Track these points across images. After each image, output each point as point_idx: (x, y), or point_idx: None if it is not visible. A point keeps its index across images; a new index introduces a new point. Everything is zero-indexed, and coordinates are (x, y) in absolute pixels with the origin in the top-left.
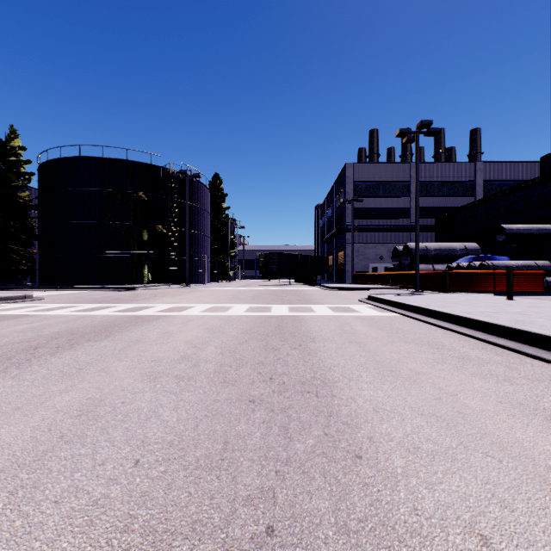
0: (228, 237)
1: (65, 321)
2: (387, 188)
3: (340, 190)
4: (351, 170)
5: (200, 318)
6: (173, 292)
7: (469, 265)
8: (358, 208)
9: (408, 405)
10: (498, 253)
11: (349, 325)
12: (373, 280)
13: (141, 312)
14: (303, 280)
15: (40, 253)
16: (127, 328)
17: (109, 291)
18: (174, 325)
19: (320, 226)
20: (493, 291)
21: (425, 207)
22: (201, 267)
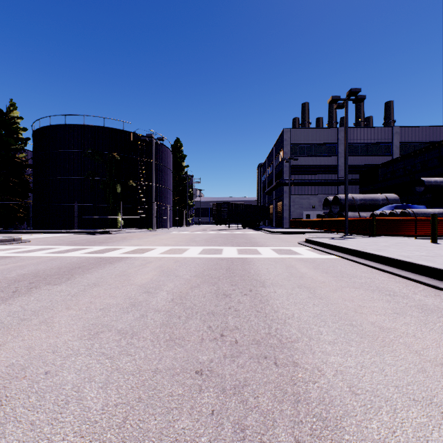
0: (187, 190)
1: (37, 263)
2: (319, 149)
3: (279, 151)
4: (288, 134)
5: (158, 259)
6: (140, 235)
7: (391, 213)
8: (294, 166)
9: (391, 383)
10: (415, 202)
11: (294, 268)
12: (307, 225)
13: (108, 253)
14: (248, 225)
15: (34, 203)
16: (90, 270)
17: (88, 234)
18: (133, 267)
19: (262, 181)
20: (415, 235)
21: (350, 165)
22: (164, 214)
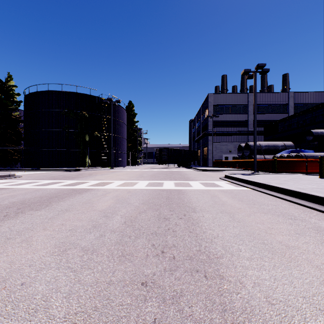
0: (137, 139)
1: (25, 193)
2: (234, 109)
3: (205, 110)
4: (212, 97)
5: (115, 191)
6: (103, 172)
7: (288, 155)
8: (216, 121)
9: (300, 294)
10: (305, 148)
11: (217, 197)
12: (225, 165)
13: (78, 186)
14: (182, 164)
15: (25, 148)
16: (63, 199)
17: (64, 171)
18: (96, 196)
19: (192, 132)
20: (306, 172)
21: (257, 120)
22: (120, 157)
